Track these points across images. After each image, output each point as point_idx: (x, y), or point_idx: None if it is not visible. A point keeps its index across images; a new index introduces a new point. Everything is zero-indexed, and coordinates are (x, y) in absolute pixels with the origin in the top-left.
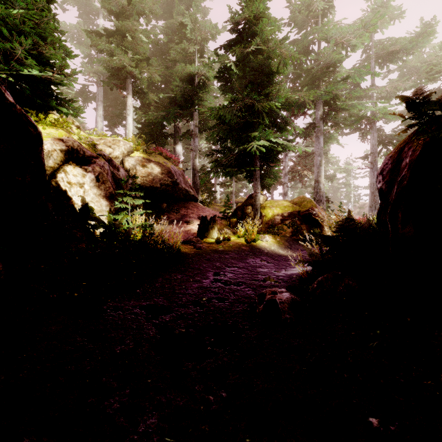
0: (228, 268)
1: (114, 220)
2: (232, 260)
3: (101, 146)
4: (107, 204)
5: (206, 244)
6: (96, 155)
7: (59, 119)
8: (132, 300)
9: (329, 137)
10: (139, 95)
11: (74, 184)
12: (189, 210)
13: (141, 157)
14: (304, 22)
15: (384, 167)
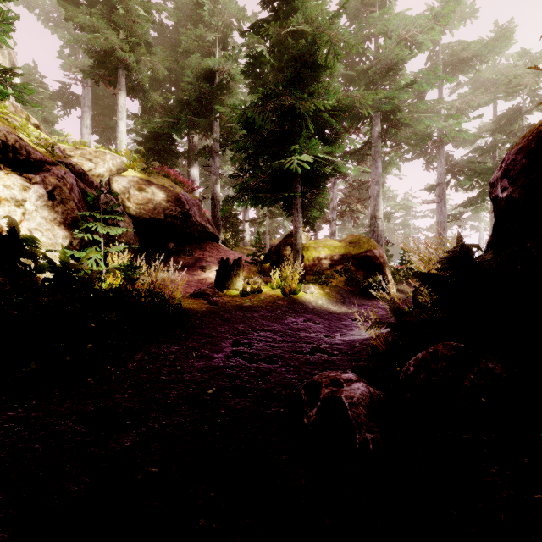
0: (257, 334)
1: (77, 260)
2: (263, 321)
3: (76, 158)
4: (66, 235)
5: (227, 297)
6: (53, 160)
7: None
8: (68, 402)
9: (387, 162)
10: (136, 94)
11: (6, 200)
12: (206, 253)
13: (138, 178)
14: (358, 11)
15: (509, 166)
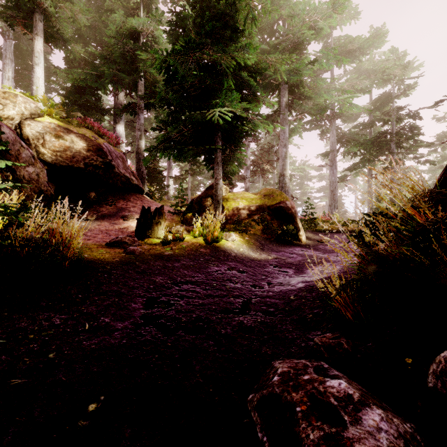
0: (177, 287)
1: None
2: (184, 271)
3: None
4: None
5: (147, 246)
6: None
7: None
8: None
9: (292, 130)
10: (56, 43)
11: None
12: (130, 203)
13: (55, 125)
14: None
15: None
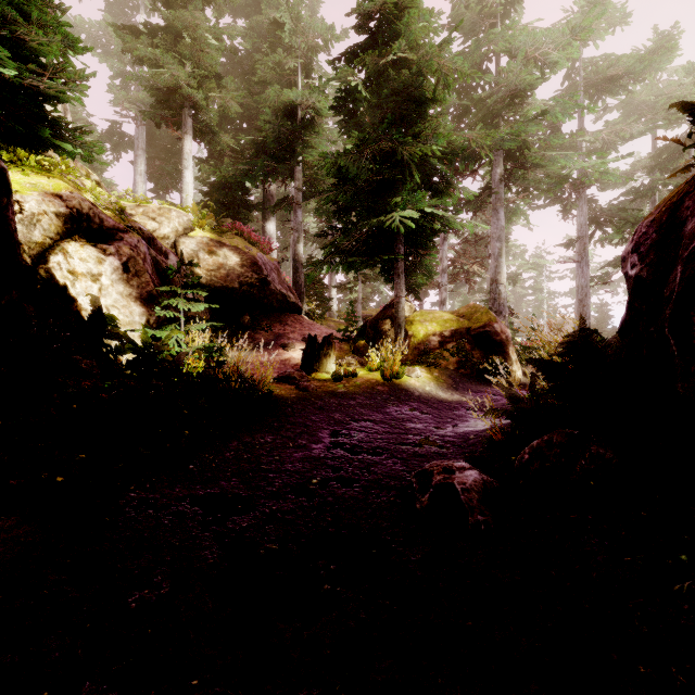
0: (356, 424)
1: (156, 340)
2: (361, 409)
3: (138, 217)
4: (142, 312)
5: (317, 382)
6: (124, 226)
7: (56, 162)
8: (179, 486)
9: (512, 212)
10: (204, 137)
11: (82, 275)
12: (288, 328)
13: (208, 238)
14: (475, 24)
15: (640, 240)
